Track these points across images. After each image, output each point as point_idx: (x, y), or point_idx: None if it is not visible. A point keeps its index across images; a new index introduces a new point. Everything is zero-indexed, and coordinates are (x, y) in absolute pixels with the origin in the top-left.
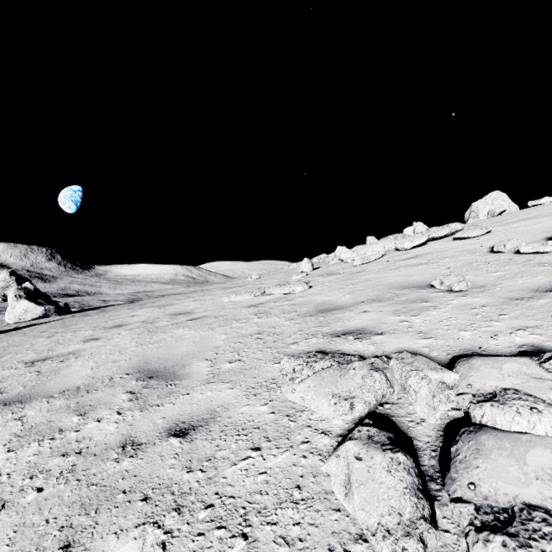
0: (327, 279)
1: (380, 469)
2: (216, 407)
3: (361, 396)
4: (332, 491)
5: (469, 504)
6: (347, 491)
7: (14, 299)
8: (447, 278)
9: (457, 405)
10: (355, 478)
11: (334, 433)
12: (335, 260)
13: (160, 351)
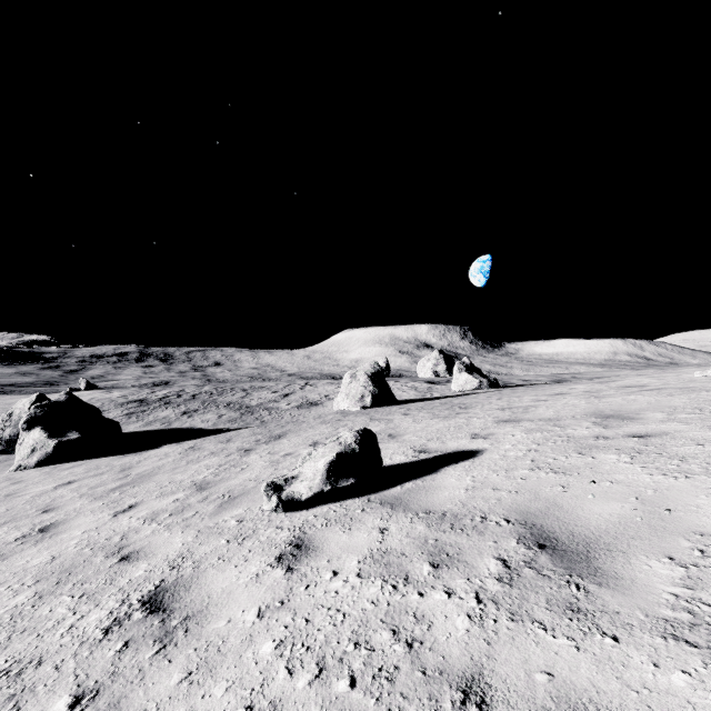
0: None
1: None
2: (668, 431)
3: None
4: None
5: None
6: None
7: (457, 371)
8: None
9: None
10: None
11: None
12: None
13: (612, 406)
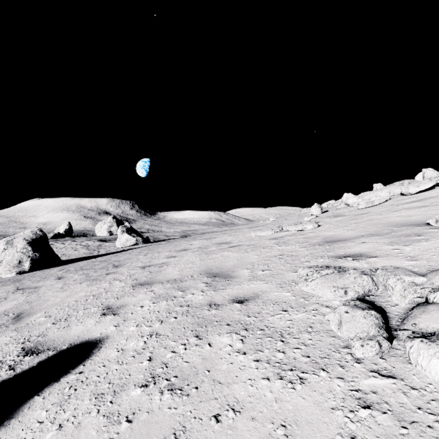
0: (333, 220)
1: (359, 316)
2: (257, 292)
3: (353, 287)
4: (331, 330)
5: (409, 330)
6: (339, 327)
7: (120, 233)
8: None
9: (421, 295)
10: (344, 320)
11: (333, 307)
12: (342, 205)
13: (216, 263)
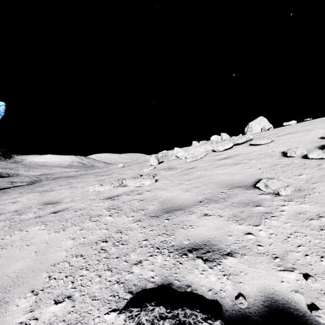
0: (169, 173)
1: None
2: None
3: None
4: None
5: None
6: None
7: None
8: (270, 181)
9: None
10: None
11: None
12: (173, 157)
13: None
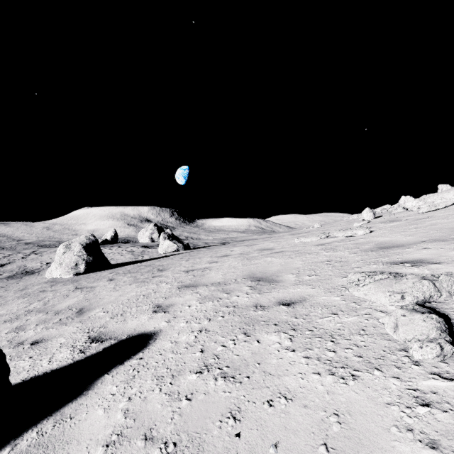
0: (388, 225)
1: (418, 320)
2: (304, 295)
3: (411, 292)
4: (385, 333)
5: None
6: (395, 330)
7: (162, 239)
8: None
9: None
10: (400, 322)
11: (388, 312)
12: (399, 209)
13: (260, 268)
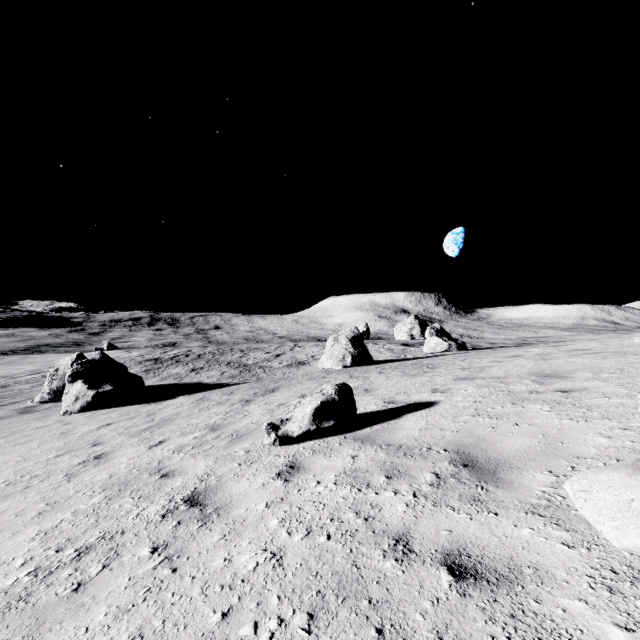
0: None
1: None
2: (588, 387)
3: None
4: None
5: None
6: None
7: (428, 335)
8: None
9: None
10: None
11: None
12: None
13: (552, 367)
